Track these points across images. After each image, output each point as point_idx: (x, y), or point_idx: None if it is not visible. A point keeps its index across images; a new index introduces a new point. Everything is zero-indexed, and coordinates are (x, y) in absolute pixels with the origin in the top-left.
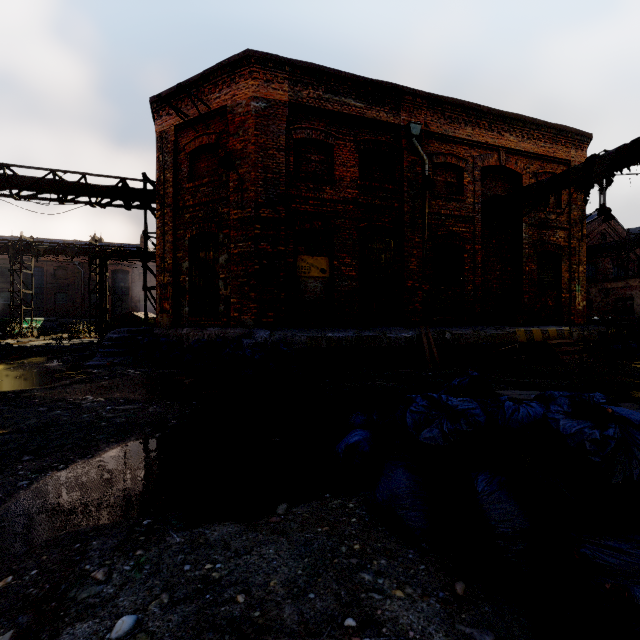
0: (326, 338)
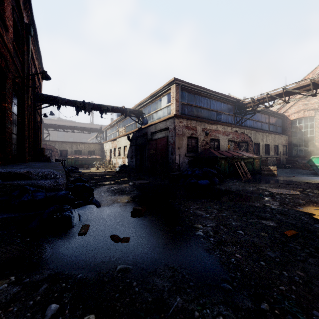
0: None
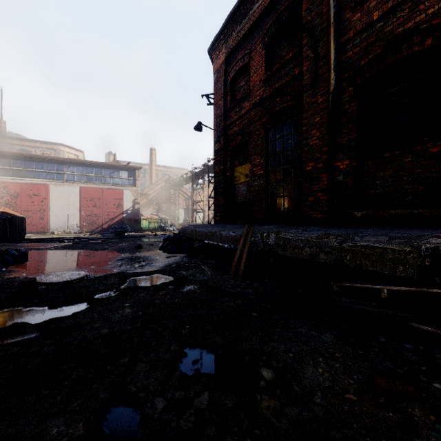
0: (196, 231)
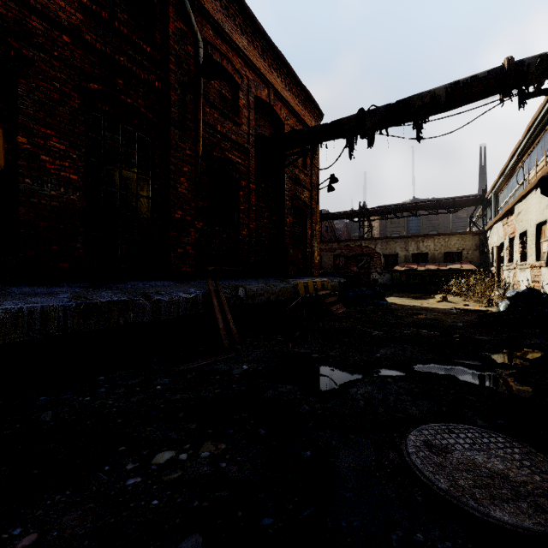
0: None
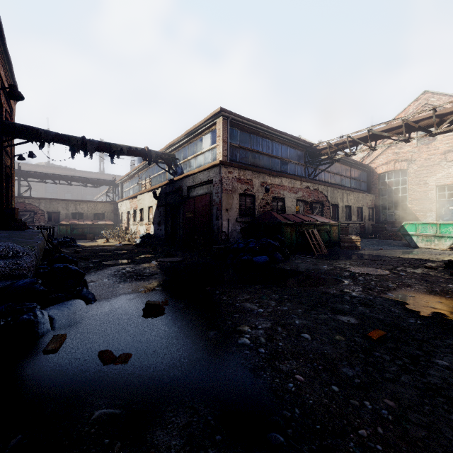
0: (41, 246)
